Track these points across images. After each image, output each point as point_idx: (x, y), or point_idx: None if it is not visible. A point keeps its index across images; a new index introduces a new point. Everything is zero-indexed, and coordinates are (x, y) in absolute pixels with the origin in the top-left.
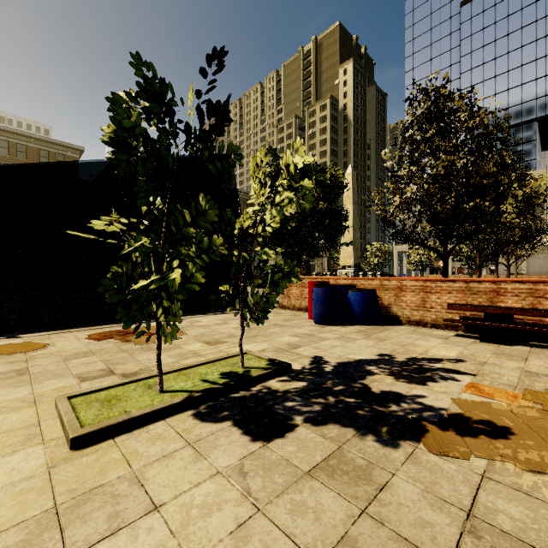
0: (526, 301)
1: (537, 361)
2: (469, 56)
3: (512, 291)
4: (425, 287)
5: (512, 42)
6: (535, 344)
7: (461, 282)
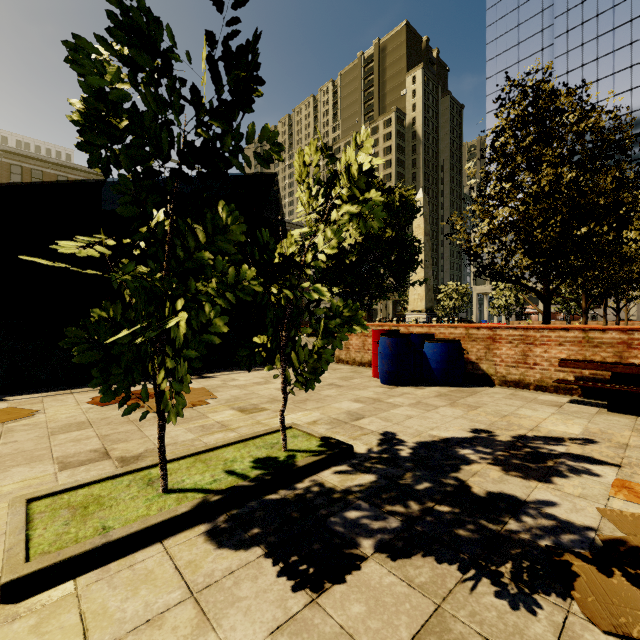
0: None
1: None
2: (565, 56)
3: None
4: (527, 337)
5: (619, 38)
6: None
7: (577, 331)
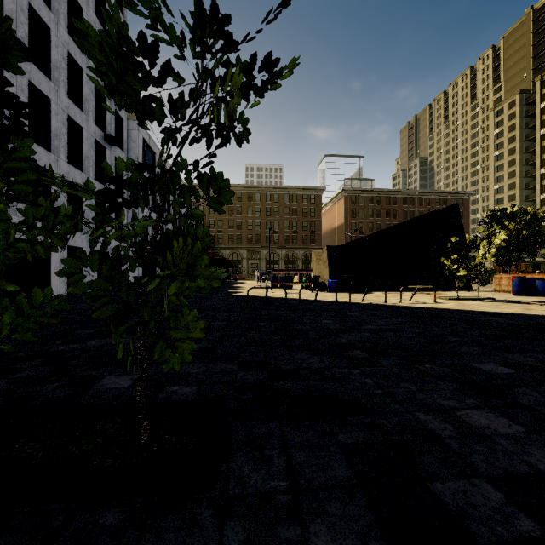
0: None
1: None
2: None
3: None
4: None
5: None
6: None
7: None
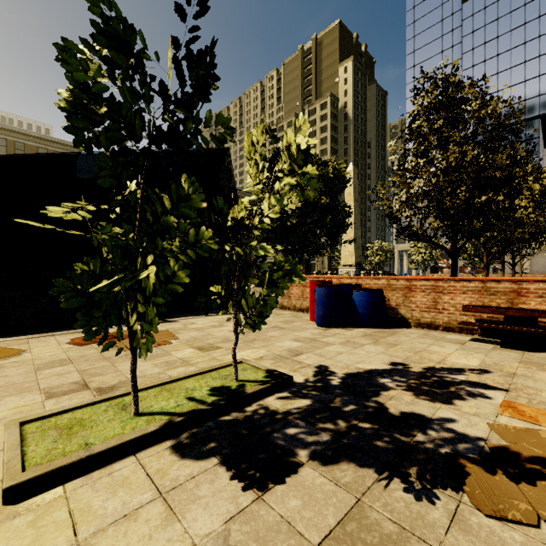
0: None
1: None
2: (471, 52)
3: (535, 292)
4: (437, 287)
5: (515, 38)
6: None
7: (477, 282)
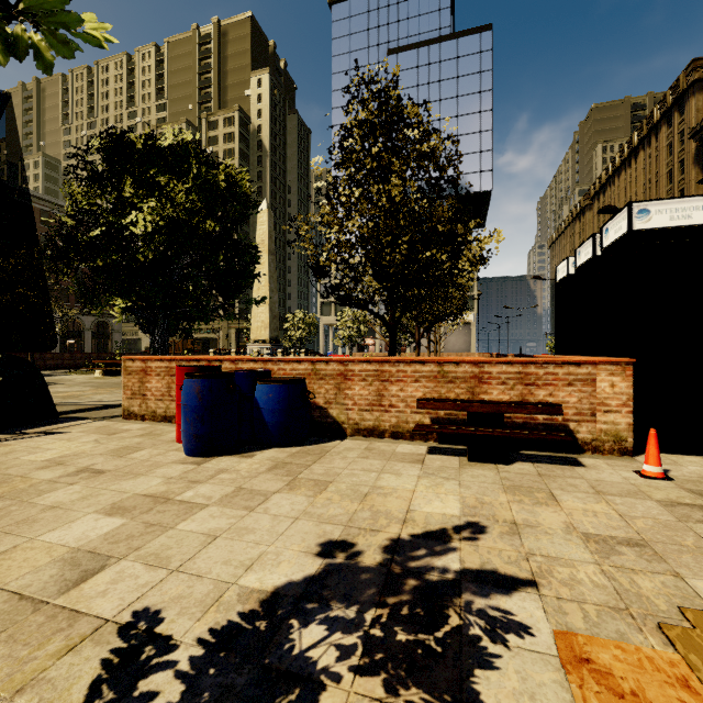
0: (515, 391)
1: (570, 499)
2: None
3: (498, 377)
4: (383, 372)
5: (432, 112)
6: (530, 455)
7: (433, 365)
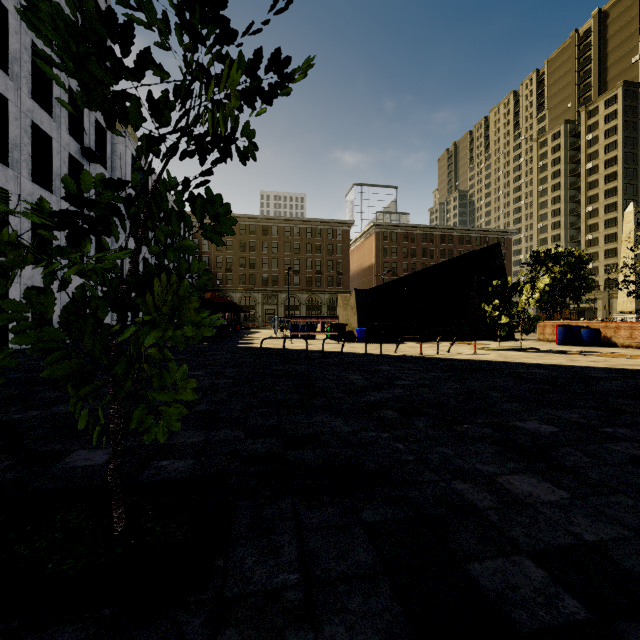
0: None
1: None
2: None
3: None
4: (632, 327)
5: None
6: None
7: None
